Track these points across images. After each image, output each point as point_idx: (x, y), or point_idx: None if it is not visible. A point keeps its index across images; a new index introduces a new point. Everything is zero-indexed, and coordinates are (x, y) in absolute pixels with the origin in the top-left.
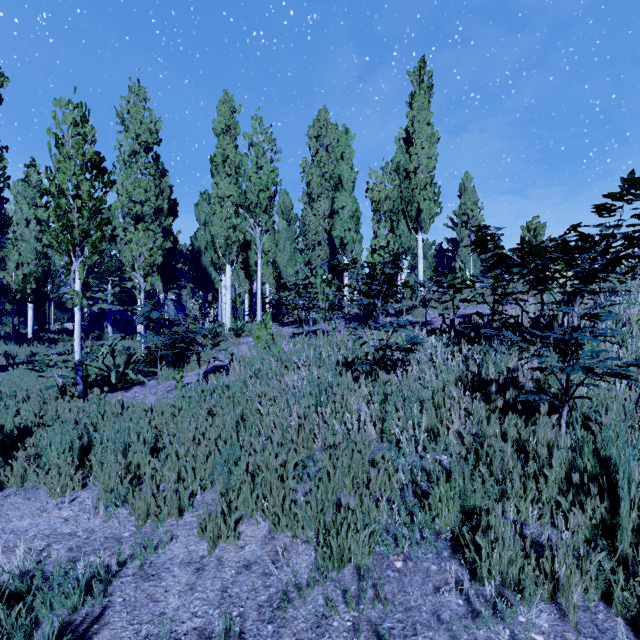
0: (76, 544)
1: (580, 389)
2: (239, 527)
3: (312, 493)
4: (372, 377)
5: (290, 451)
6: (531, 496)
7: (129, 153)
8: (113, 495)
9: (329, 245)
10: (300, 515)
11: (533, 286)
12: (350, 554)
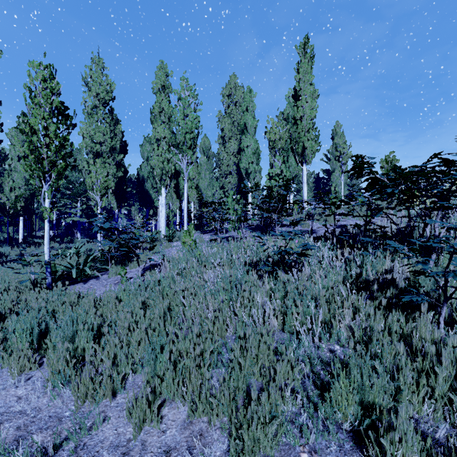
0: (24, 422)
1: (450, 289)
2: (161, 413)
3: (225, 383)
4: (272, 275)
5: (207, 340)
6: (423, 392)
7: (91, 107)
8: (60, 377)
9: (237, 174)
10: (215, 404)
11: (401, 203)
12: (260, 446)
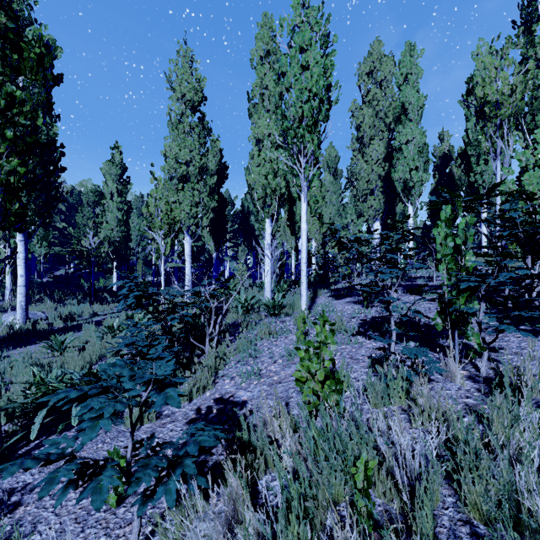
0: None
1: None
2: None
3: None
4: None
5: None
6: None
7: (175, 114)
8: None
9: (384, 193)
10: None
11: None
12: None
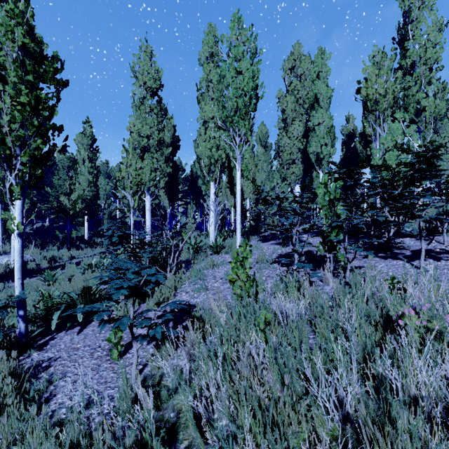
0: None
1: None
2: None
3: None
4: None
5: None
6: None
7: (138, 98)
8: None
9: (302, 163)
10: None
11: None
12: None
